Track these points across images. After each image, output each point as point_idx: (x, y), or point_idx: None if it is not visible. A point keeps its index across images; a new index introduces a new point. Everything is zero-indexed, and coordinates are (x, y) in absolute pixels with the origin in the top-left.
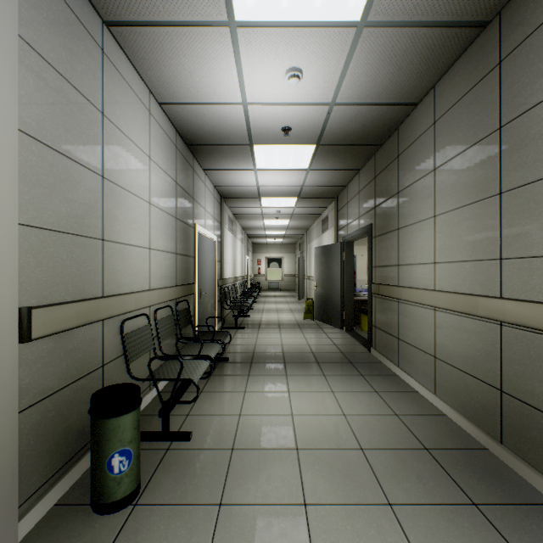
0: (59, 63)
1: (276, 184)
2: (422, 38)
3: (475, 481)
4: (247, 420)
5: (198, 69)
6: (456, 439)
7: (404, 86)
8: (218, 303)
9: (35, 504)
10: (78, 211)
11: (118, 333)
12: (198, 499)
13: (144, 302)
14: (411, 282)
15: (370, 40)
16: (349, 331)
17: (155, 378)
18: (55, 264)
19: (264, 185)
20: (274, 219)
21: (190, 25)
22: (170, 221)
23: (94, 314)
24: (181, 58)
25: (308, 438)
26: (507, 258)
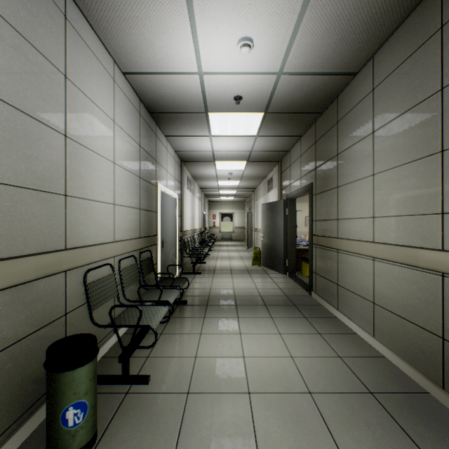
0: (17, 21)
1: (228, 149)
2: (366, 7)
3: (422, 428)
4: (202, 362)
5: (157, 38)
6: (397, 382)
7: (345, 56)
8: (178, 252)
9: None
10: (38, 167)
11: (82, 282)
12: None
13: (108, 253)
14: (350, 235)
15: (317, 8)
16: (292, 276)
17: (116, 325)
18: (12, 218)
19: (218, 150)
20: (227, 180)
21: None
22: (134, 179)
23: (55, 266)
24: (141, 27)
25: (259, 381)
26: None
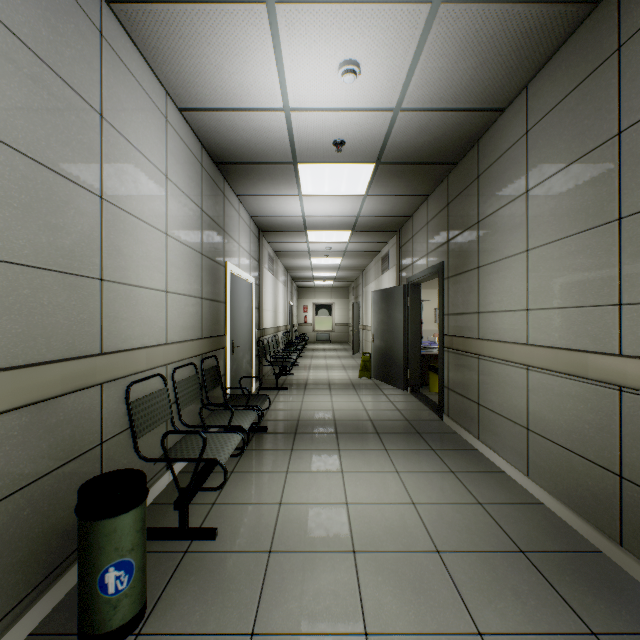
0: (37, 42)
1: (325, 214)
2: (516, 19)
3: (591, 599)
4: (289, 511)
5: (227, 62)
6: (559, 537)
7: (488, 85)
8: (255, 358)
9: None
10: (65, 241)
11: (123, 399)
12: (223, 626)
13: (159, 359)
14: (496, 334)
15: (448, 21)
16: (415, 393)
17: (171, 459)
18: (31, 311)
19: (311, 215)
20: (323, 257)
21: None
22: (193, 257)
23: (88, 377)
24: (205, 46)
25: (368, 536)
26: (630, 303)
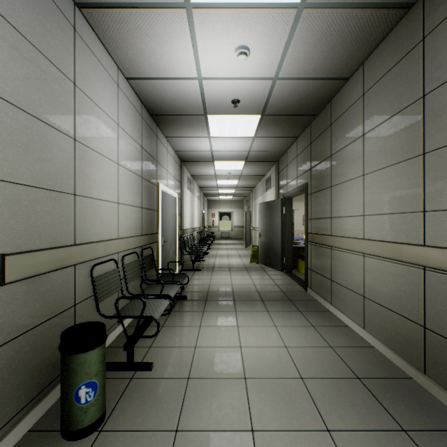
0: (33, 36)
1: (227, 150)
2: (354, 19)
3: (403, 408)
4: (201, 351)
5: (159, 47)
6: (383, 368)
7: (337, 62)
8: (178, 249)
9: (9, 431)
10: (51, 169)
11: (89, 276)
12: (157, 425)
13: (113, 249)
14: (343, 232)
15: (309, 20)
16: (289, 273)
17: (121, 316)
18: (29, 215)
19: (217, 150)
20: (225, 179)
21: (151, 6)
22: (136, 179)
23: (66, 260)
24: (144, 37)
25: (254, 368)
26: (430, 210)
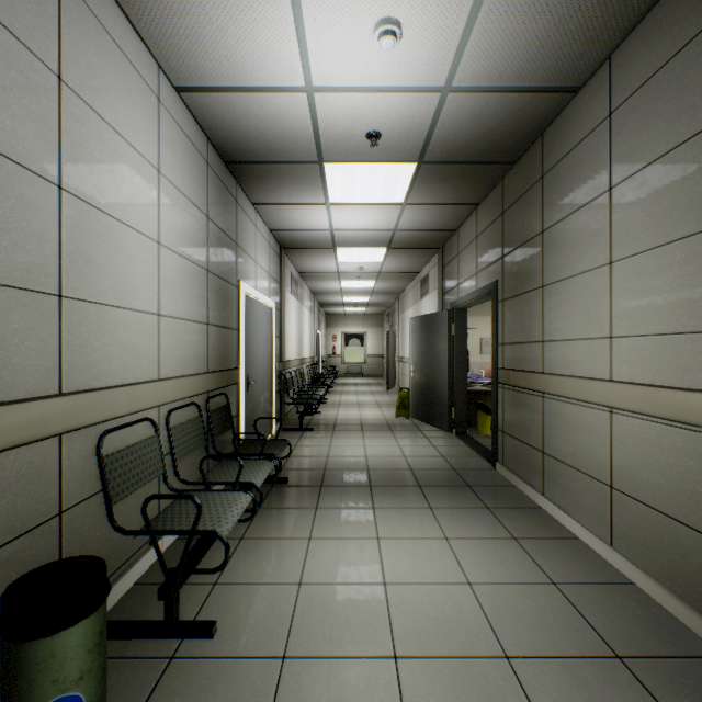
0: None
1: (357, 227)
2: None
3: None
4: (311, 594)
5: (232, 21)
6: (663, 634)
7: (562, 55)
8: (276, 395)
9: None
10: None
11: (94, 453)
12: None
13: (146, 400)
14: (567, 368)
15: None
16: (461, 435)
17: (155, 531)
18: None
19: (340, 228)
20: (354, 279)
21: None
22: (196, 273)
23: (35, 426)
24: None
25: (413, 632)
26: None
